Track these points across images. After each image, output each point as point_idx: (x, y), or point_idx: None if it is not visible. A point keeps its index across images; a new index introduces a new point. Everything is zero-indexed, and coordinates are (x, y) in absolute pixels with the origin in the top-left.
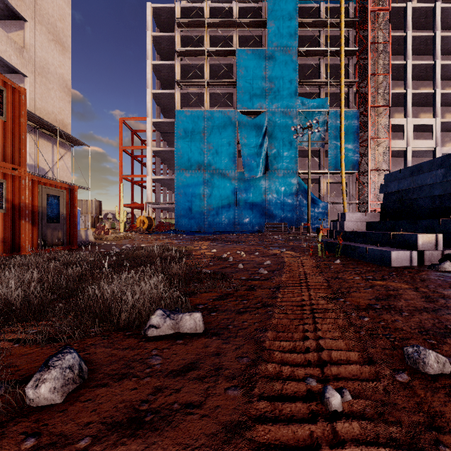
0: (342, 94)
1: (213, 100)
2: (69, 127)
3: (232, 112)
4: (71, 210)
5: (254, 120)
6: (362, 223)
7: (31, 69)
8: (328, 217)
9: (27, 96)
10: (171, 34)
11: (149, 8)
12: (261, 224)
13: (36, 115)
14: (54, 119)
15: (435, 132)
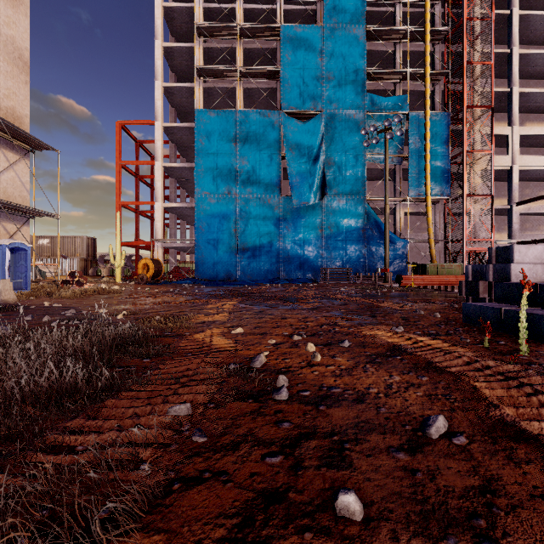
0: (427, 89)
1: (248, 99)
2: (26, 121)
3: (274, 113)
4: None
5: (306, 124)
6: None
7: None
8: (407, 260)
9: None
10: (190, 6)
11: None
12: (316, 270)
13: None
14: None
15: None
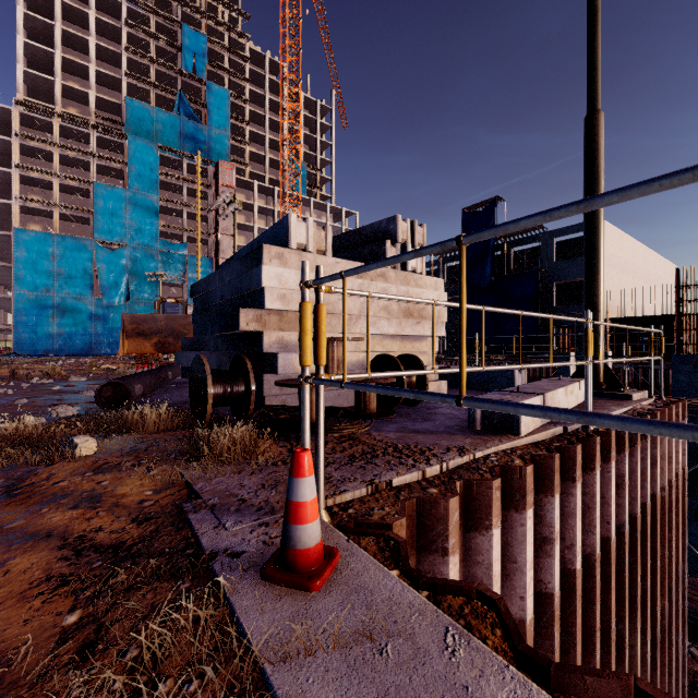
0: (198, 243)
1: (64, 217)
2: None
3: (89, 241)
4: None
5: (114, 252)
6: None
7: None
8: None
9: None
10: (6, 139)
11: None
12: None
13: None
14: None
15: None
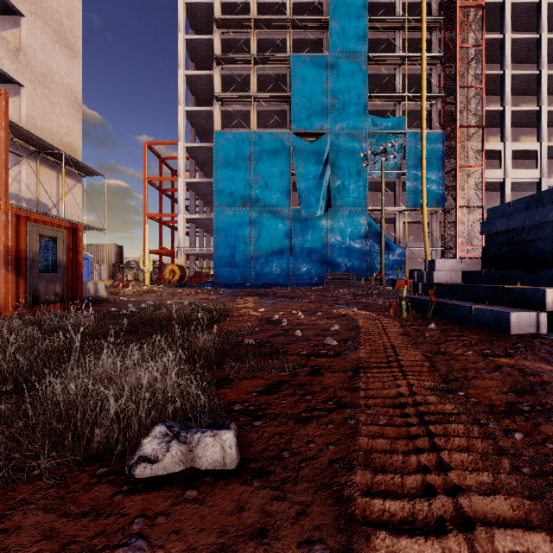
0: (423, 111)
1: (261, 120)
2: (79, 152)
3: (285, 134)
4: (74, 256)
5: (313, 144)
6: (457, 273)
7: (29, 77)
8: (405, 266)
9: (24, 112)
10: (209, 37)
11: (182, 5)
12: (322, 275)
13: (34, 136)
14: (60, 141)
15: (540, 160)
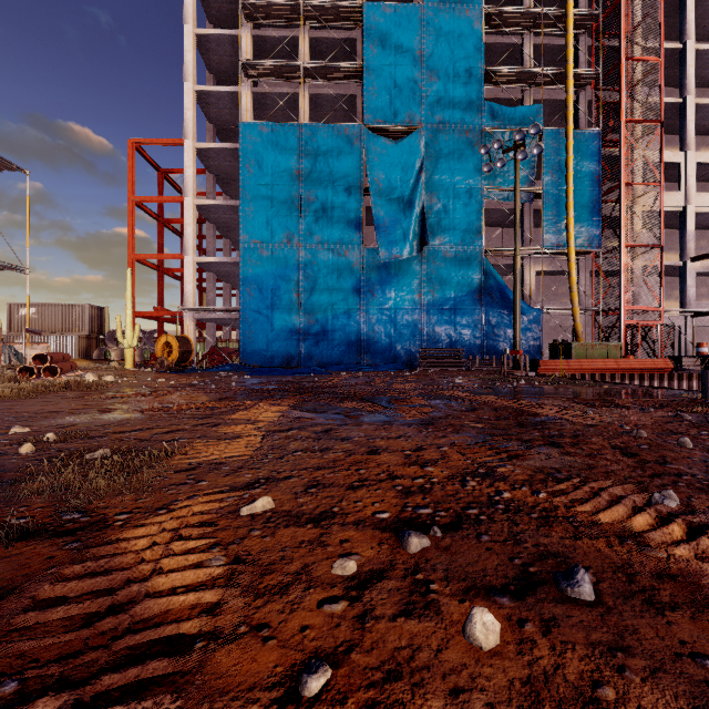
0: (569, 96)
1: (317, 112)
2: None
3: (354, 129)
4: None
5: (398, 144)
6: None
7: None
8: (541, 338)
9: None
10: None
11: None
12: (412, 352)
13: None
14: None
15: None
